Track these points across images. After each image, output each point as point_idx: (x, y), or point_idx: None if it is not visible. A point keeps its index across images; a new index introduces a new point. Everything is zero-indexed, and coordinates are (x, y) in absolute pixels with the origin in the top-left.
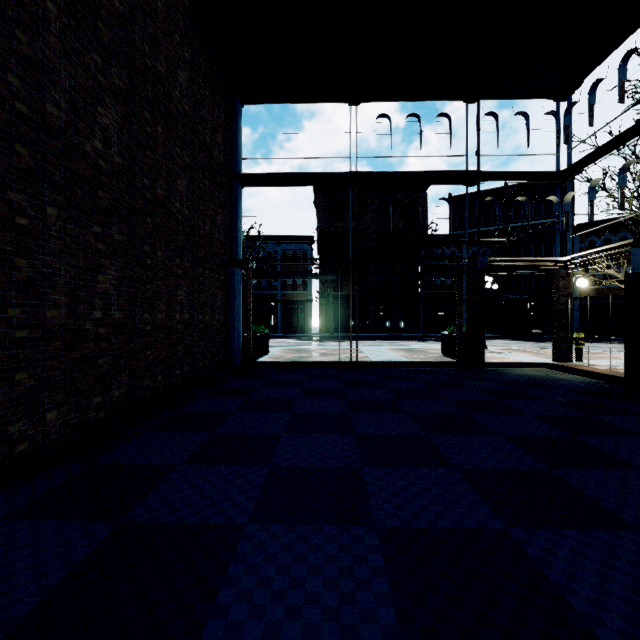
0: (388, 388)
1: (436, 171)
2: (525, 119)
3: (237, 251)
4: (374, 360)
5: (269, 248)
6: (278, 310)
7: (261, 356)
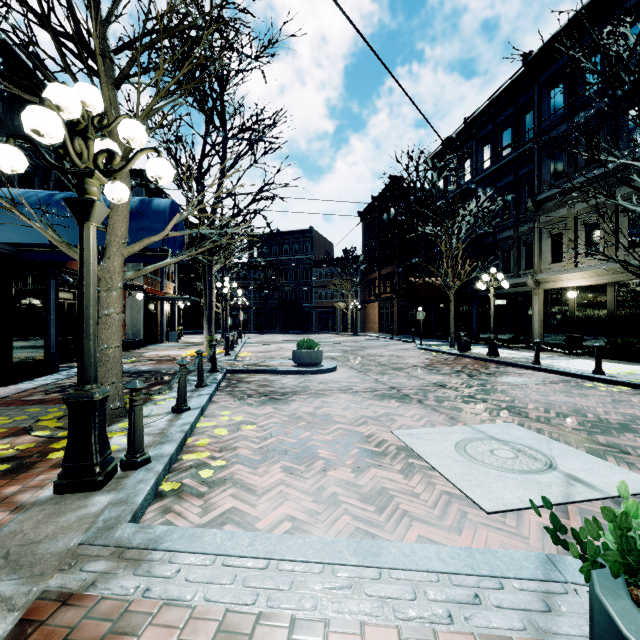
0: None
1: None
2: None
3: None
4: None
5: None
6: None
7: None
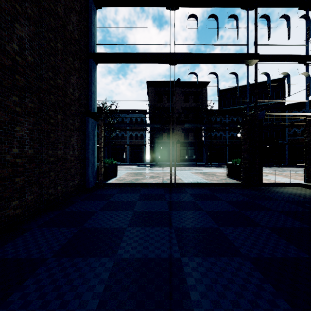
0: (205, 210)
1: (229, 53)
2: (286, 21)
3: (91, 106)
4: (186, 182)
5: (122, 116)
6: (127, 150)
7: (110, 179)
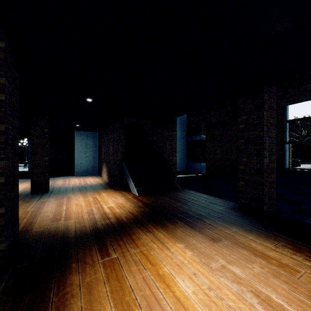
0: None
1: None
2: None
3: (286, 140)
4: None
5: None
6: None
7: (295, 167)
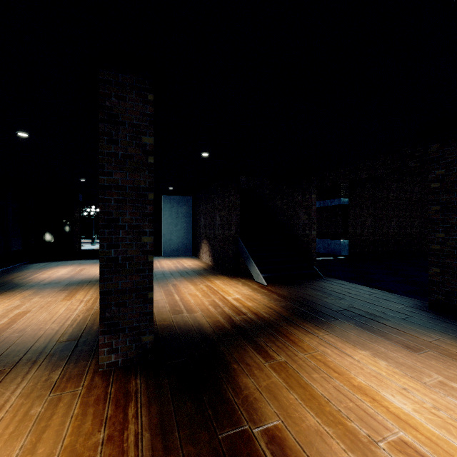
0: None
1: None
2: None
3: None
4: None
5: None
6: None
7: None
